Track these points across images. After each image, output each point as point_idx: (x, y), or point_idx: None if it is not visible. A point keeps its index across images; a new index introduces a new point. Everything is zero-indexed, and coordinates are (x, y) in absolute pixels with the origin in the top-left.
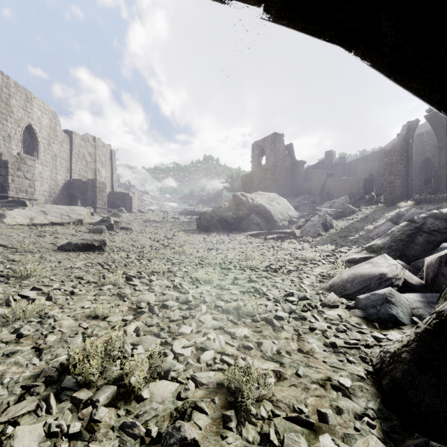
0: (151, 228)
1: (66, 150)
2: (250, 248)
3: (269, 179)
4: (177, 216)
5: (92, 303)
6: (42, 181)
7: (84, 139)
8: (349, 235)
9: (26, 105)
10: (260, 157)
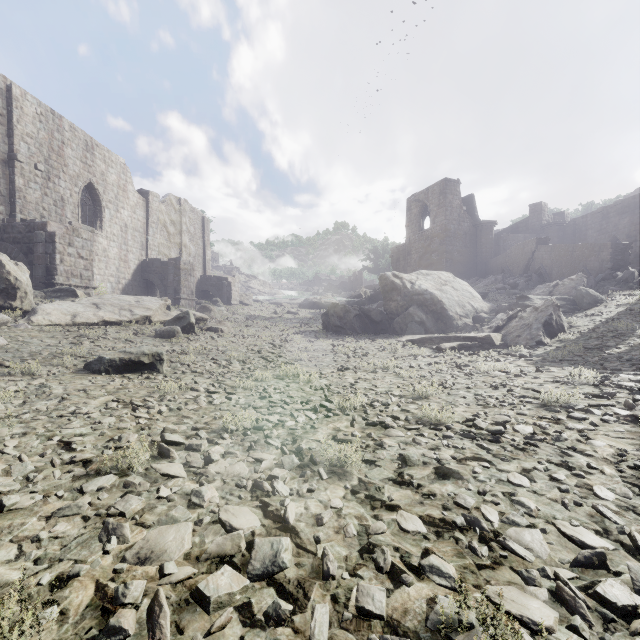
0: (253, 329)
1: (140, 218)
2: (415, 367)
3: (435, 252)
4: (295, 309)
5: (17, 556)
6: (107, 262)
7: (166, 202)
8: (605, 346)
9: (85, 156)
10: (421, 218)
